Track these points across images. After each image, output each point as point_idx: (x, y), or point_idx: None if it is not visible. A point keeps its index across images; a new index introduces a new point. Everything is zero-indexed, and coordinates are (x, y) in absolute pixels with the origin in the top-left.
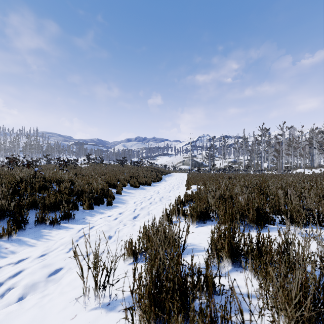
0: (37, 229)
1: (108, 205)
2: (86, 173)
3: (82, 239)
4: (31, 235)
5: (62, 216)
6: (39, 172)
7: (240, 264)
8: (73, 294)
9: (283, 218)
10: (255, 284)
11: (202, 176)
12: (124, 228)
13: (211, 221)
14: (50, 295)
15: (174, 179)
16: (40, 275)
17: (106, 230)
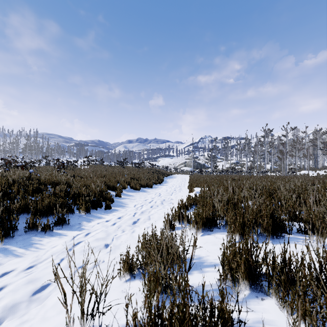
0: (27, 236)
1: (106, 209)
2: (85, 175)
3: (75, 248)
4: (20, 243)
5: (56, 222)
6: (35, 174)
7: (261, 288)
8: (57, 321)
9: (302, 227)
10: (284, 319)
11: (204, 178)
12: (123, 234)
13: (219, 228)
14: (30, 322)
15: (176, 181)
16: (22, 294)
17: (102, 237)
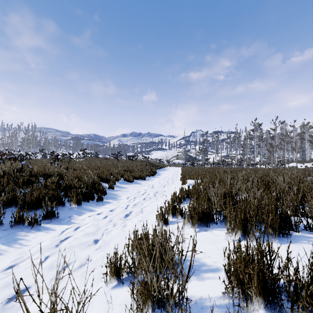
0: (12, 231)
1: (98, 201)
2: (78, 167)
3: (61, 245)
4: (3, 239)
5: (44, 215)
6: (27, 166)
7: (280, 308)
8: None
9: (310, 223)
10: None
11: (196, 170)
12: (113, 229)
13: (216, 224)
14: None
15: (168, 173)
16: None
17: (91, 232)
